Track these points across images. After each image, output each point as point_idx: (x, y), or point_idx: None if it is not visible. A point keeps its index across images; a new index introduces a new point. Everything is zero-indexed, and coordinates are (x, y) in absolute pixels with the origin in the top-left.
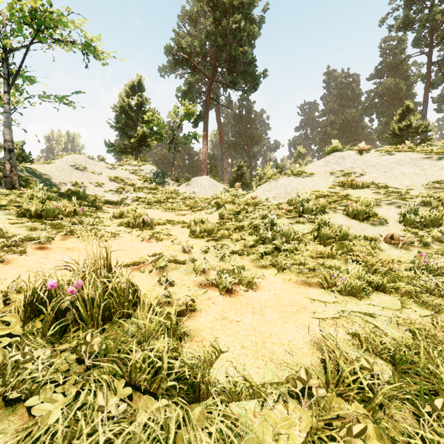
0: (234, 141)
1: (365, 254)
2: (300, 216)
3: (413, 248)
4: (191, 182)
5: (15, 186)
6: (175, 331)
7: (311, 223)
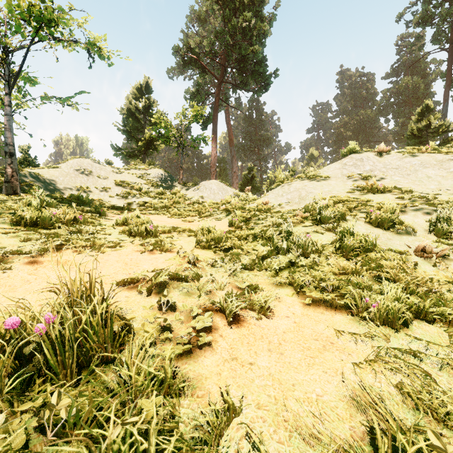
0: (244, 144)
1: (396, 271)
2: (317, 224)
3: (448, 262)
4: (200, 186)
5: (16, 191)
6: (170, 384)
7: (330, 232)
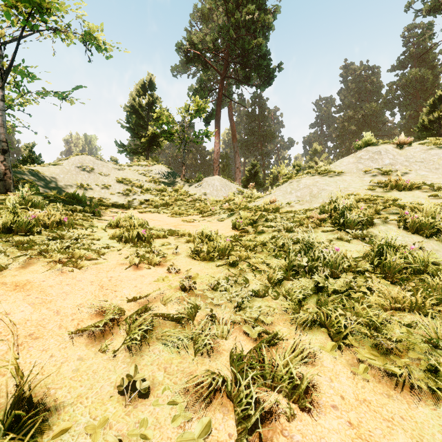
0: (246, 140)
1: None
2: (339, 229)
3: None
4: (202, 182)
5: (9, 190)
6: None
7: (357, 240)
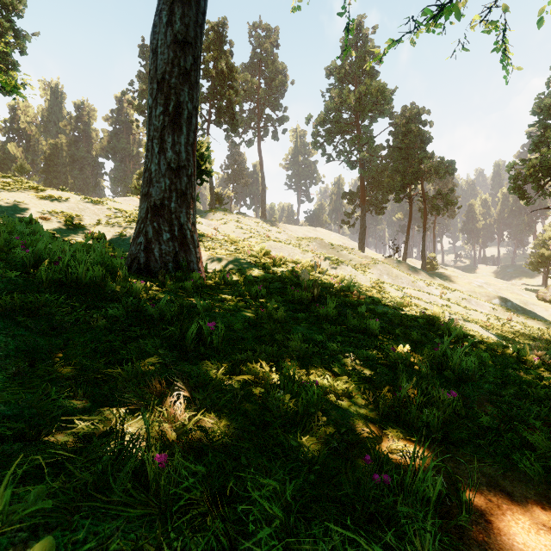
0: None
1: None
2: None
3: None
4: None
5: None
6: None
7: None
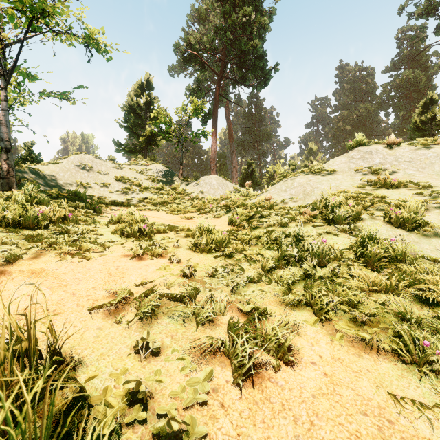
0: (243, 139)
1: None
2: (329, 224)
3: None
4: (200, 181)
5: (12, 188)
6: None
7: (345, 234)
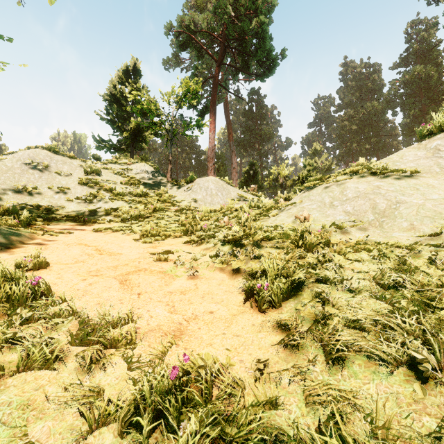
0: (243, 139)
1: None
2: None
3: None
4: (193, 184)
5: None
6: None
7: None
